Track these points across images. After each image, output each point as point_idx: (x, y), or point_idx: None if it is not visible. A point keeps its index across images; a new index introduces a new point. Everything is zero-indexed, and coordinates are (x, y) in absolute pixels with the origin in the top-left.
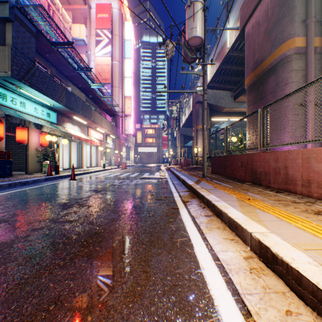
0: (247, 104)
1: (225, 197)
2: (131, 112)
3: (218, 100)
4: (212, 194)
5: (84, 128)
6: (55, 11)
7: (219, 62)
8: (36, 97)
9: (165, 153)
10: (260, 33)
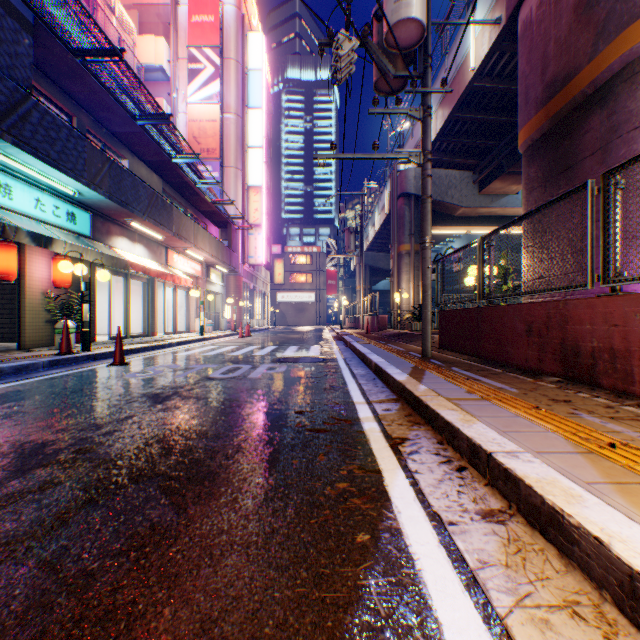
0: (526, 188)
1: (529, 437)
2: (261, 220)
3: (446, 191)
4: (477, 420)
5: (158, 249)
6: (101, 6)
7: (451, 105)
8: (37, 174)
9: (331, 304)
10: (562, 12)
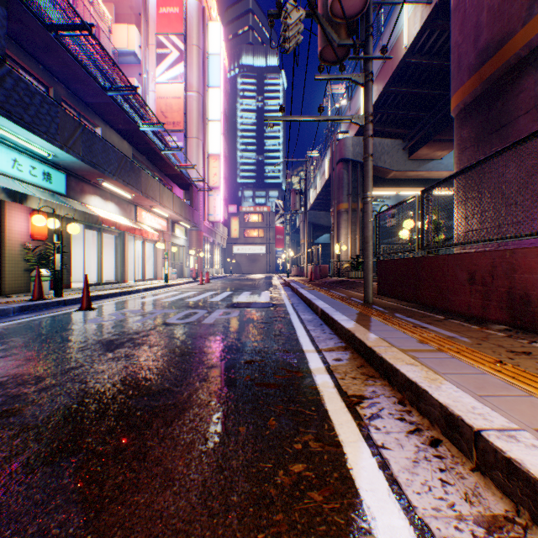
0: (459, 148)
1: (514, 405)
2: (219, 183)
3: (379, 157)
4: (443, 379)
5: (128, 206)
6: None
7: (385, 79)
8: (13, 136)
9: (279, 255)
10: None
